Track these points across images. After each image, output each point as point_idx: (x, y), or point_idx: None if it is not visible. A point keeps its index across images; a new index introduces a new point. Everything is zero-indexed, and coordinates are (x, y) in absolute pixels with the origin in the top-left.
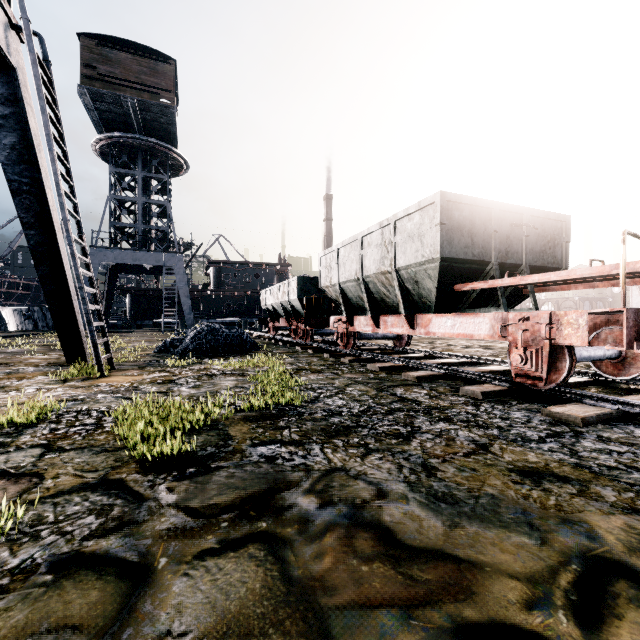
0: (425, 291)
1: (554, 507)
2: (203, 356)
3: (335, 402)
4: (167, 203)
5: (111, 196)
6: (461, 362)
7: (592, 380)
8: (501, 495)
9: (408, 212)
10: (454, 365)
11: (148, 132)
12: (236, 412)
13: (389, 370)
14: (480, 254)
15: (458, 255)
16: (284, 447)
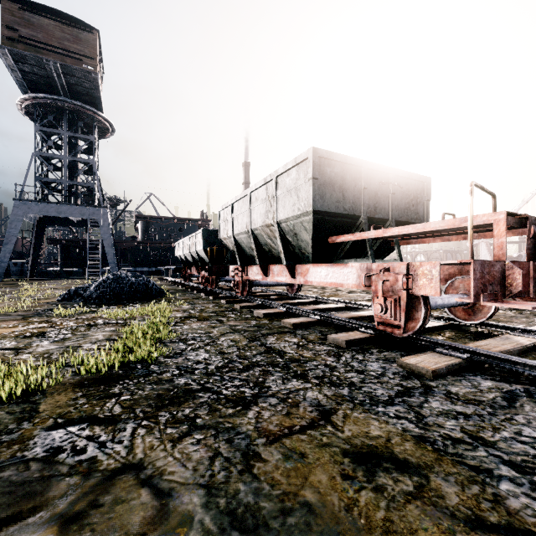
0: (303, 243)
1: (382, 525)
2: (104, 304)
3: (197, 356)
4: (92, 161)
5: (36, 153)
6: (340, 307)
7: (447, 324)
8: (320, 504)
9: (286, 168)
10: (333, 310)
11: (73, 95)
12: (76, 374)
13: (273, 316)
14: (351, 209)
15: (330, 209)
16: (89, 429)
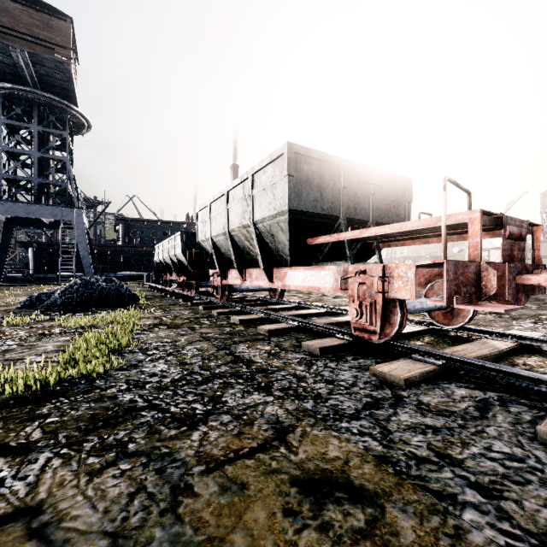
0: (280, 244)
1: None
2: (68, 311)
3: (154, 368)
4: (66, 159)
5: (2, 148)
6: (322, 312)
7: (427, 329)
8: None
9: (262, 165)
10: (315, 315)
11: (44, 87)
12: (3, 392)
13: (250, 323)
14: (329, 209)
15: (307, 208)
16: None
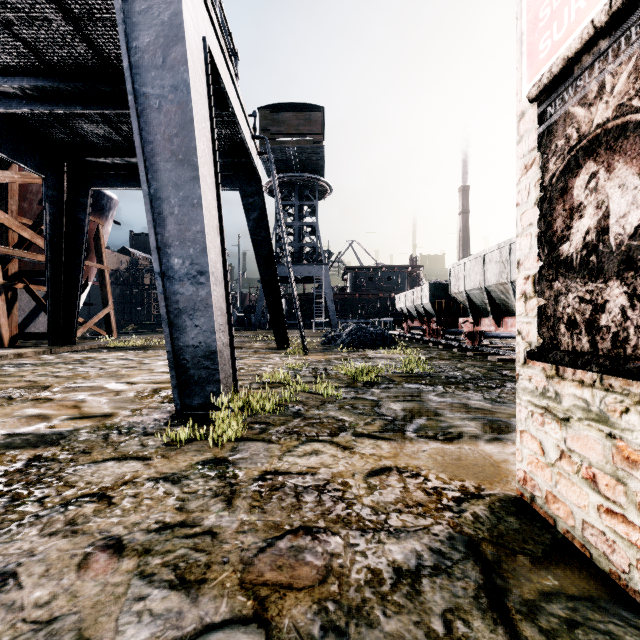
0: None
1: None
2: (356, 347)
3: (455, 374)
4: (316, 224)
5: (276, 224)
6: None
7: None
8: None
9: None
10: None
11: (302, 169)
12: (393, 373)
13: (506, 361)
14: None
15: None
16: (423, 385)
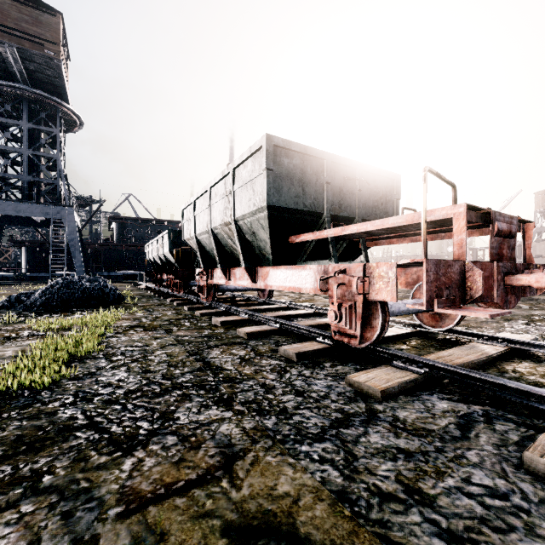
0: (262, 243)
1: None
2: (47, 312)
3: (112, 376)
4: (57, 156)
5: None
6: (308, 313)
7: (414, 331)
8: None
9: (242, 159)
10: (301, 316)
11: (34, 83)
12: None
13: (232, 324)
14: (312, 205)
15: (288, 204)
16: None
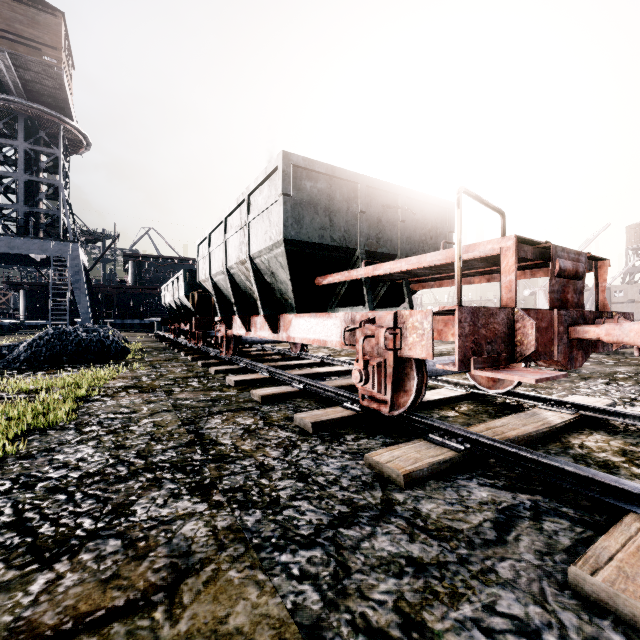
0: (283, 285)
1: None
2: (31, 368)
3: (73, 454)
4: (59, 183)
5: None
6: (345, 370)
7: (467, 394)
8: None
9: (257, 182)
10: (336, 374)
11: (31, 96)
12: None
13: (249, 384)
14: (342, 239)
15: (311, 238)
16: None
